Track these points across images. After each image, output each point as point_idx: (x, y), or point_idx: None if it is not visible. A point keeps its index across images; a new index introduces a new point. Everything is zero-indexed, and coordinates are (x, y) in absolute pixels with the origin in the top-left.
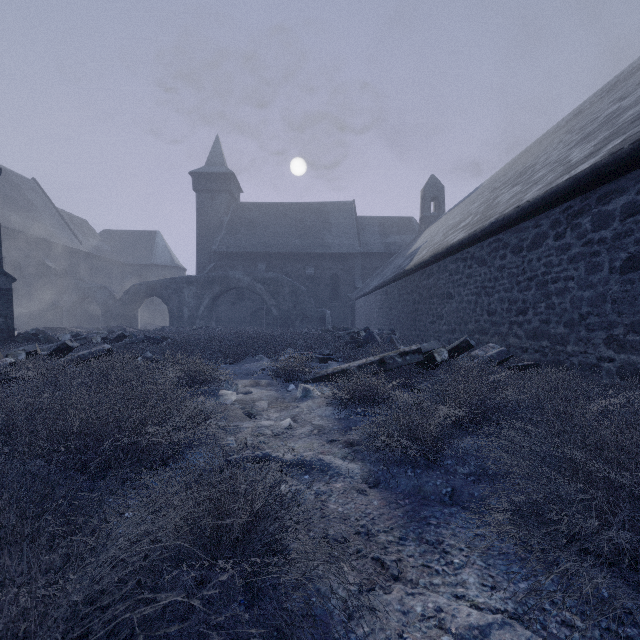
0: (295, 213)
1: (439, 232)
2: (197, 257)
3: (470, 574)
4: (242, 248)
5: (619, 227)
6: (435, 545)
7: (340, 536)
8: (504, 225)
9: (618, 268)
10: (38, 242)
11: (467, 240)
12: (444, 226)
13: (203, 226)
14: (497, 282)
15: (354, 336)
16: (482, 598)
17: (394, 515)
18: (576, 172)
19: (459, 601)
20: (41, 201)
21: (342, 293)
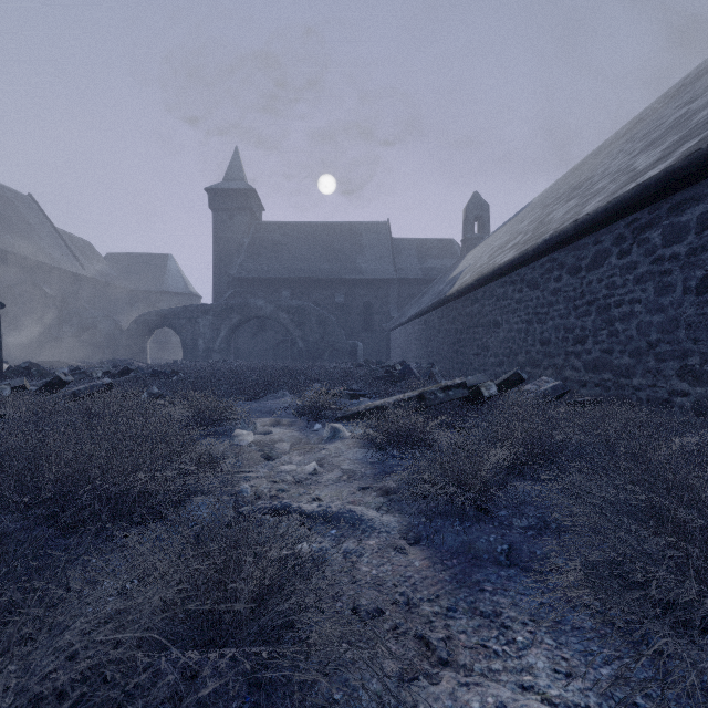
0: (323, 234)
1: (484, 254)
2: (214, 283)
3: (538, 656)
4: (264, 273)
5: (695, 241)
6: (492, 618)
7: (374, 607)
8: (560, 242)
9: (694, 288)
10: (34, 266)
11: (517, 260)
12: (489, 248)
13: (220, 248)
14: (551, 307)
15: (389, 370)
16: (556, 689)
17: (440, 579)
18: (644, 179)
19: (526, 694)
20: (38, 220)
21: (375, 323)
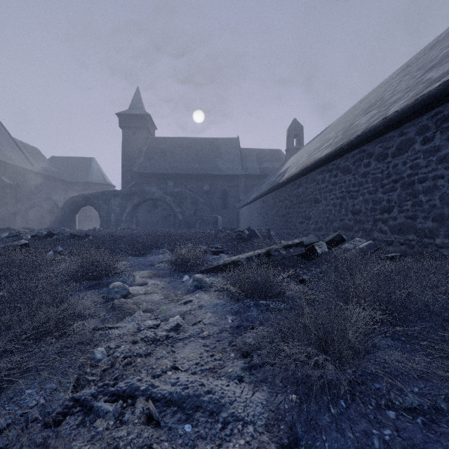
0: (195, 145)
1: (303, 155)
2: (122, 177)
3: None
4: (156, 170)
5: None
6: None
7: None
8: (370, 136)
9: None
10: None
11: (334, 153)
12: (307, 151)
13: (127, 154)
14: (361, 186)
15: (240, 234)
16: None
17: None
18: None
19: None
20: (0, 132)
21: (230, 204)
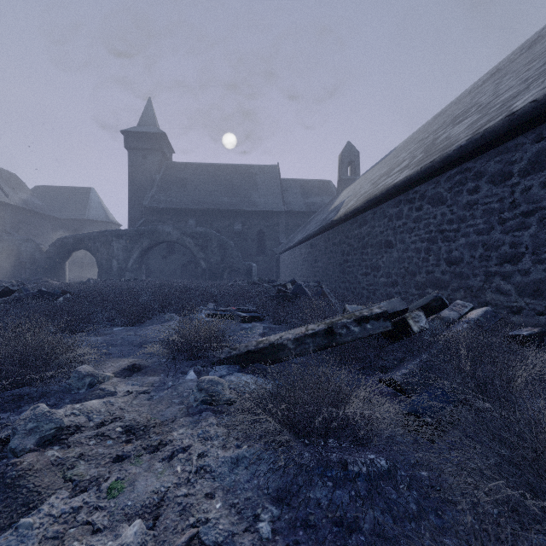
0: (224, 173)
1: (364, 185)
2: (129, 212)
3: None
4: (173, 204)
5: None
6: None
7: None
8: (481, 146)
9: None
10: None
11: (418, 175)
12: (368, 180)
13: (135, 183)
14: (463, 223)
15: (281, 289)
16: None
17: None
18: None
19: None
20: None
21: (267, 248)
